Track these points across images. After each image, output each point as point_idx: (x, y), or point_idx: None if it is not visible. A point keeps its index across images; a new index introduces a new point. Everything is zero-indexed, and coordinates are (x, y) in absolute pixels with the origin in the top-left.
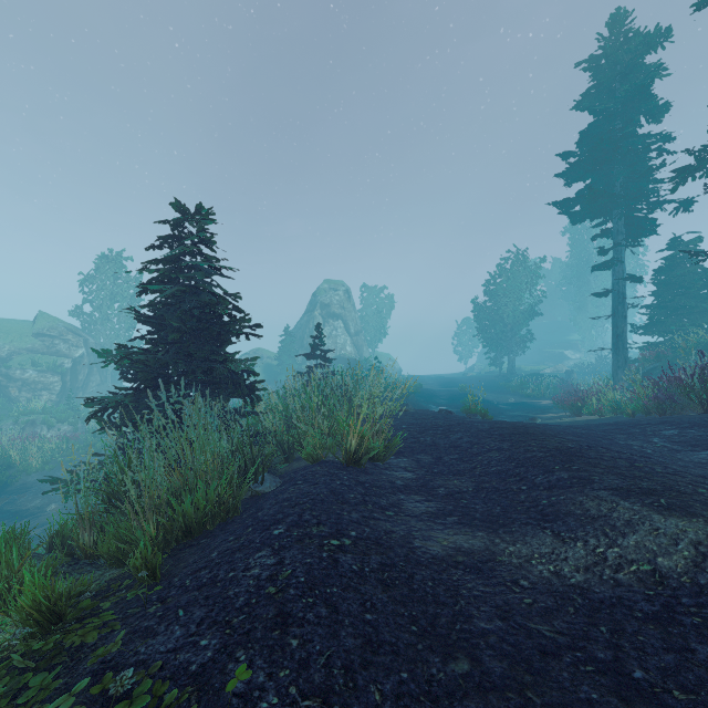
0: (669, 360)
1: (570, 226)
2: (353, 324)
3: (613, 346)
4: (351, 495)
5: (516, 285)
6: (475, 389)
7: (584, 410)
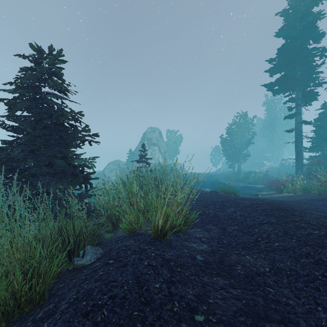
0: (325, 164)
1: (266, 101)
2: (162, 148)
3: (295, 157)
4: (156, 283)
5: (241, 129)
6: (222, 179)
7: (284, 190)
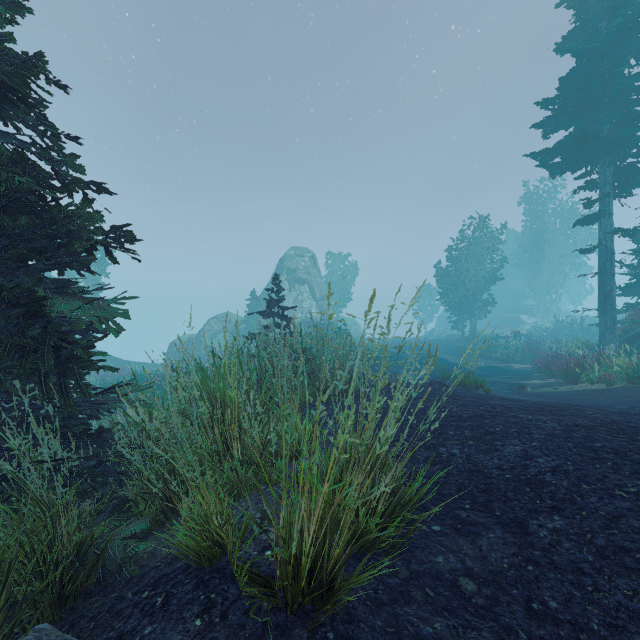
0: None
1: (525, 196)
2: (318, 289)
3: (600, 306)
4: None
5: (477, 251)
6: (440, 353)
7: (583, 378)
